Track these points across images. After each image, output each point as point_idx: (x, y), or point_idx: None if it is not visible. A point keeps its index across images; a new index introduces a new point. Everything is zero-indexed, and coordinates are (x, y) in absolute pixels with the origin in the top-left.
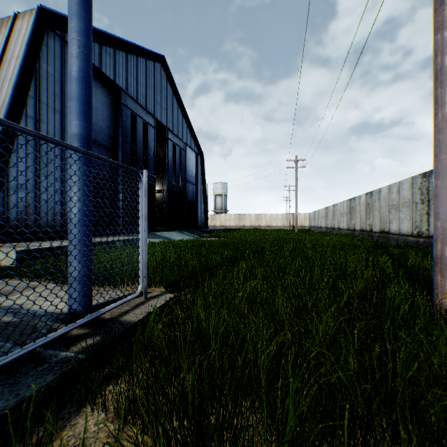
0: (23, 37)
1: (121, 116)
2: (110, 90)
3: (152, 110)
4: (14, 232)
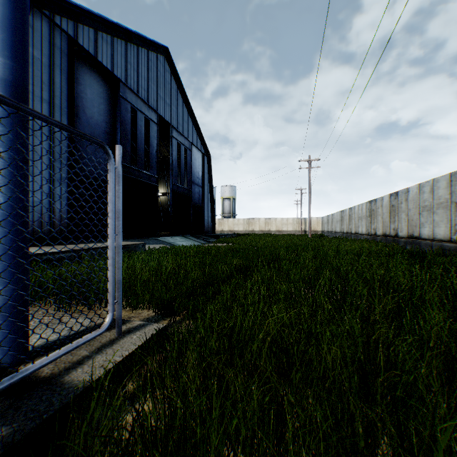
0: None
1: (120, 110)
2: (107, 81)
3: (155, 105)
4: None
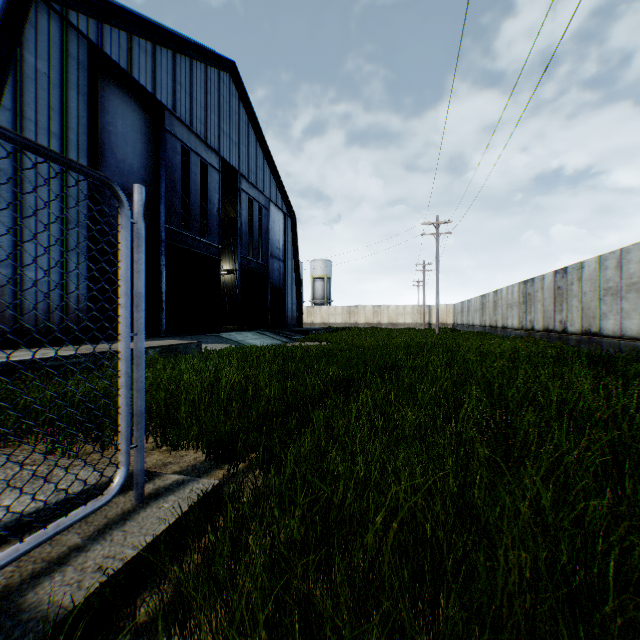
0: None
1: (165, 151)
2: (146, 109)
3: (216, 145)
4: None
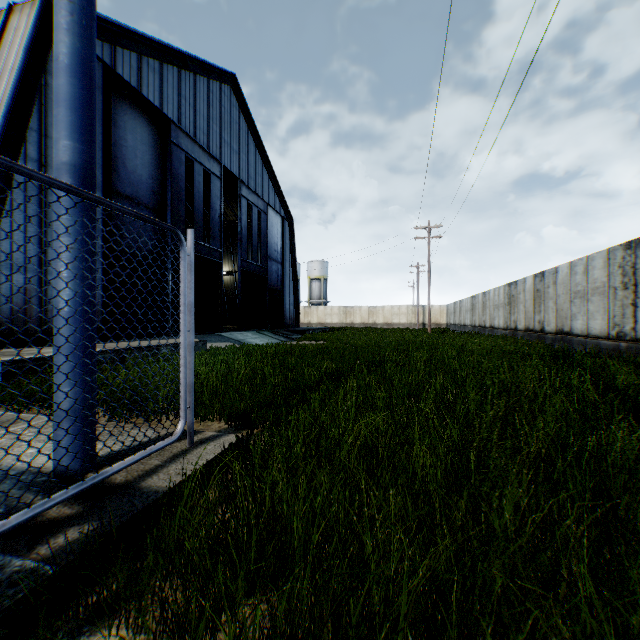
0: (21, 39)
1: (171, 162)
2: (154, 122)
3: (218, 154)
4: (6, 332)
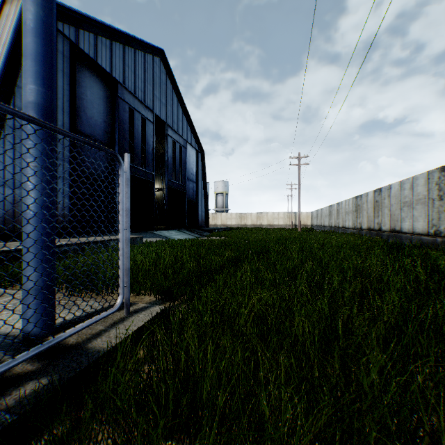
0: (11, 23)
1: (118, 111)
2: (106, 83)
3: (151, 105)
4: (0, 230)
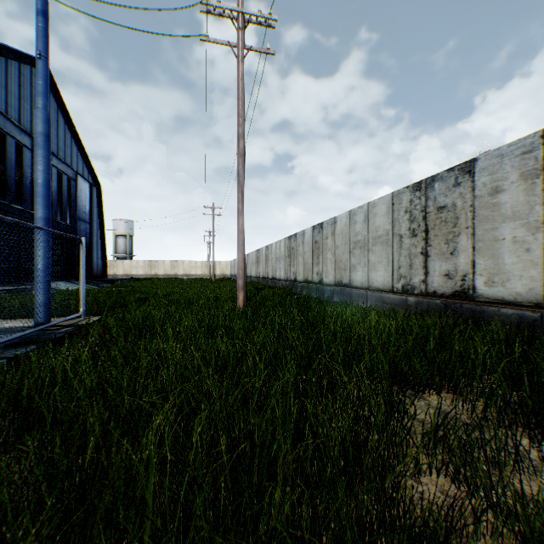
0: None
1: None
2: None
3: (29, 128)
4: None
